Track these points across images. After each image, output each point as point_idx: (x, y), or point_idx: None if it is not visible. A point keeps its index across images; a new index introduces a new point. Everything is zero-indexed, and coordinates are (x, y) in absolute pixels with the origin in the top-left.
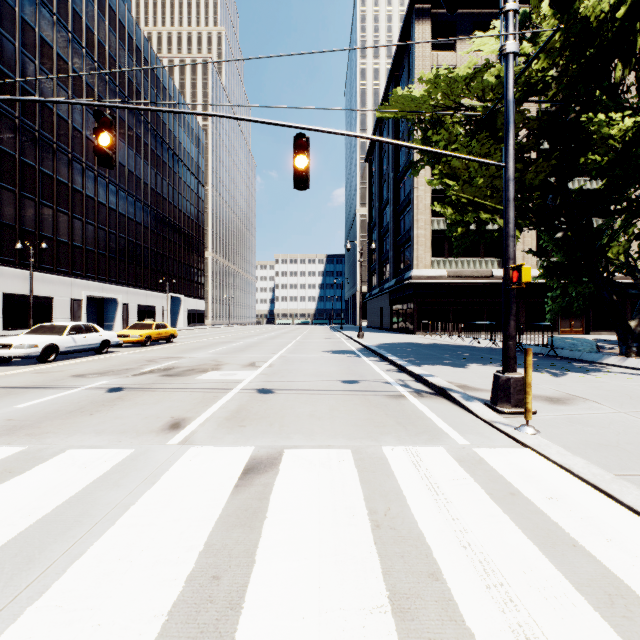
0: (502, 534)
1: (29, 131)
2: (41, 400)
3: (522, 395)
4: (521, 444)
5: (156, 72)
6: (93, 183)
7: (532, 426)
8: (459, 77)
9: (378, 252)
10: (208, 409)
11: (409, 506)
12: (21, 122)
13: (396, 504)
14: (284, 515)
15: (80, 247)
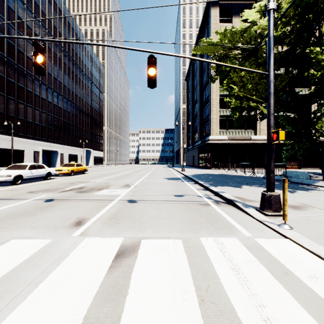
0: (289, 308)
1: (11, 64)
2: (6, 207)
3: (279, 205)
4: (283, 236)
5: (78, 35)
6: (45, 91)
7: (288, 224)
8: (237, 31)
9: (192, 127)
10: (99, 212)
11: (222, 283)
12: (7, 59)
13: (213, 282)
14: (140, 291)
15: (38, 124)
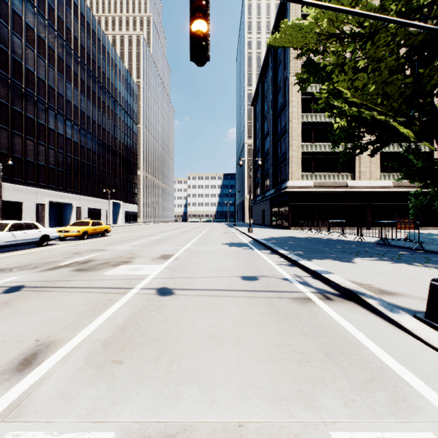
0: None
1: (3, 78)
2: None
3: None
4: None
5: (102, 41)
6: (54, 119)
7: None
8: (345, 1)
9: (261, 170)
10: (90, 323)
11: None
12: None
13: None
14: None
15: (43, 165)
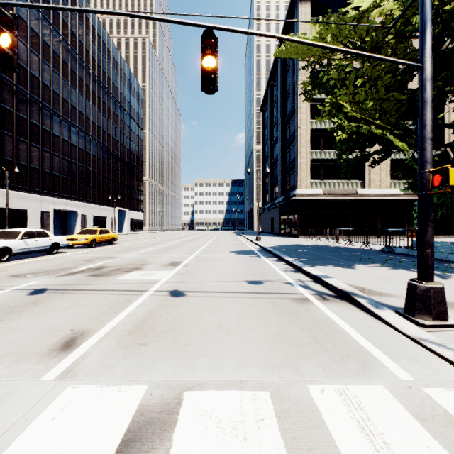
0: None
1: (8, 85)
2: None
3: (444, 306)
4: None
5: (107, 45)
6: (58, 125)
7: None
8: (347, 19)
9: (270, 177)
10: (114, 318)
11: None
12: (2, 78)
13: None
14: None
15: (48, 172)
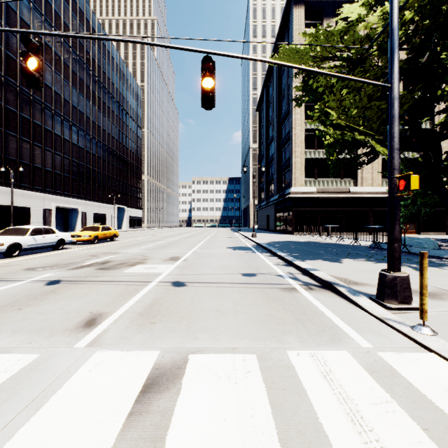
0: None
1: (12, 86)
2: None
3: (408, 292)
4: (424, 347)
5: (107, 46)
6: (60, 125)
7: (428, 326)
8: (334, 31)
9: (266, 175)
10: (126, 303)
11: None
12: (6, 79)
13: None
14: None
15: (50, 171)
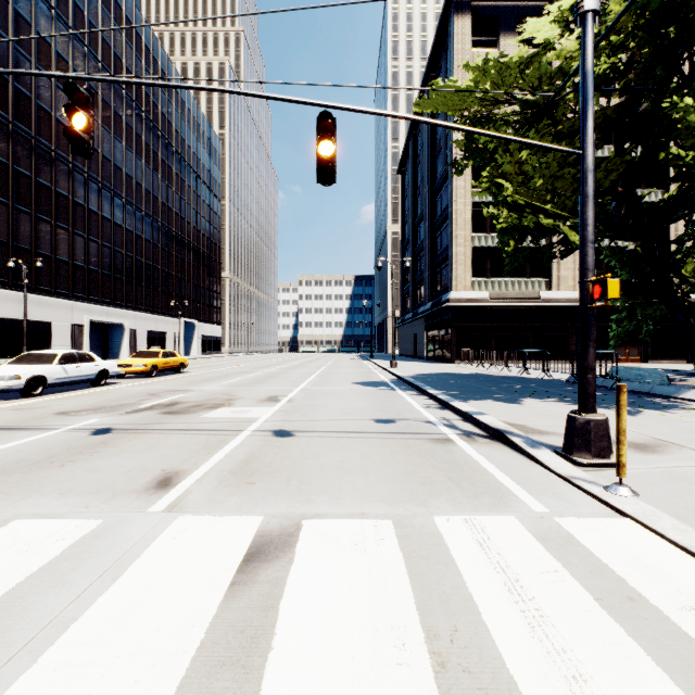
0: (641, 685)
1: (24, 137)
2: (6, 446)
3: (605, 442)
4: (617, 512)
5: (167, 74)
6: (97, 196)
7: (627, 486)
8: (511, 63)
9: (412, 273)
10: (210, 458)
11: (485, 623)
12: (15, 127)
13: (465, 619)
14: (298, 643)
15: (82, 267)
